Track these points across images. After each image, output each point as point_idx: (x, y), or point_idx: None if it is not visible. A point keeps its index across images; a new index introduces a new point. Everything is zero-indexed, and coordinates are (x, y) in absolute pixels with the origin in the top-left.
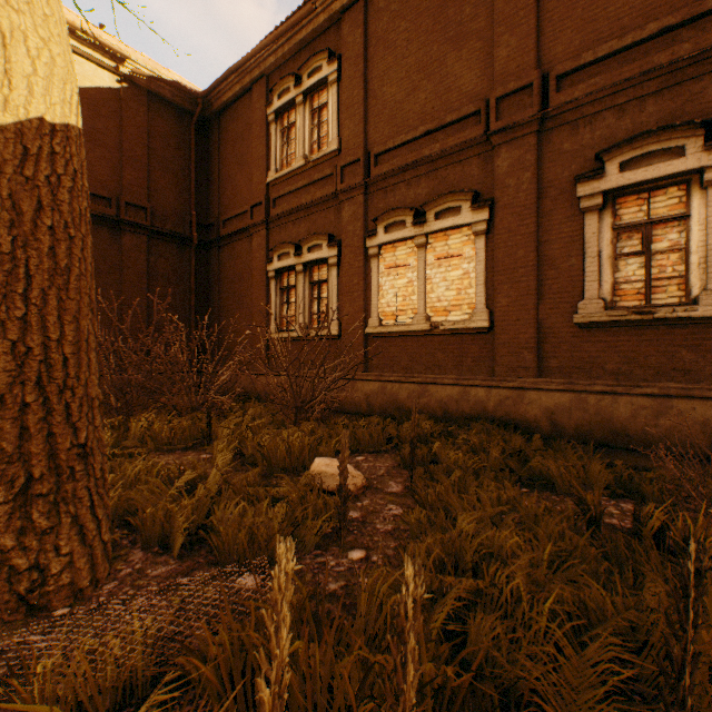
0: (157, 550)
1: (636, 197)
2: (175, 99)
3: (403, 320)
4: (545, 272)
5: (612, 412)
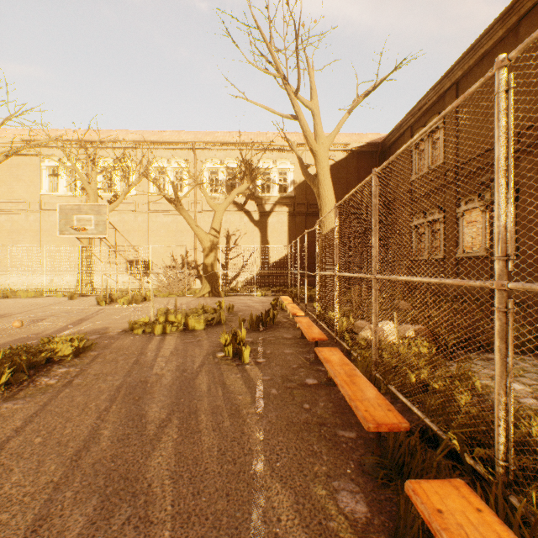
0: None
1: None
2: (368, 149)
3: (474, 250)
4: None
5: None
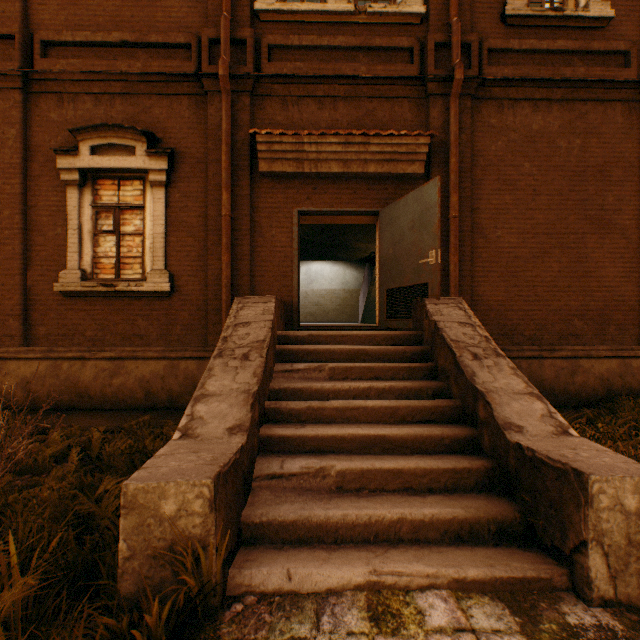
0: None
1: (114, 182)
2: None
3: None
4: (35, 237)
5: (81, 376)
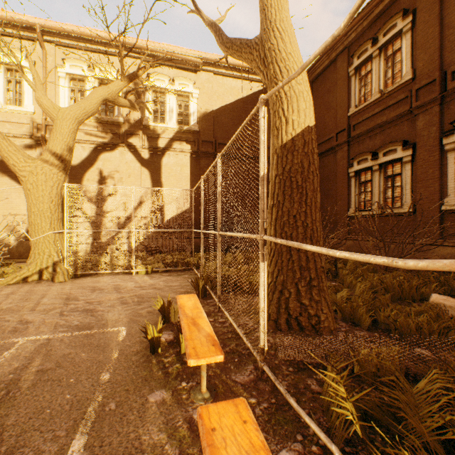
0: (350, 323)
1: None
2: None
3: None
4: None
5: None
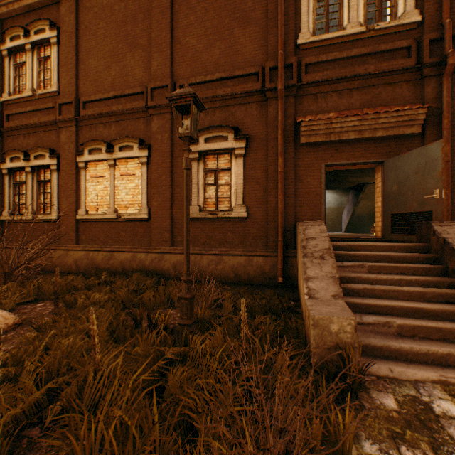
0: None
1: (214, 156)
2: None
3: (101, 211)
4: (176, 189)
5: (201, 263)
